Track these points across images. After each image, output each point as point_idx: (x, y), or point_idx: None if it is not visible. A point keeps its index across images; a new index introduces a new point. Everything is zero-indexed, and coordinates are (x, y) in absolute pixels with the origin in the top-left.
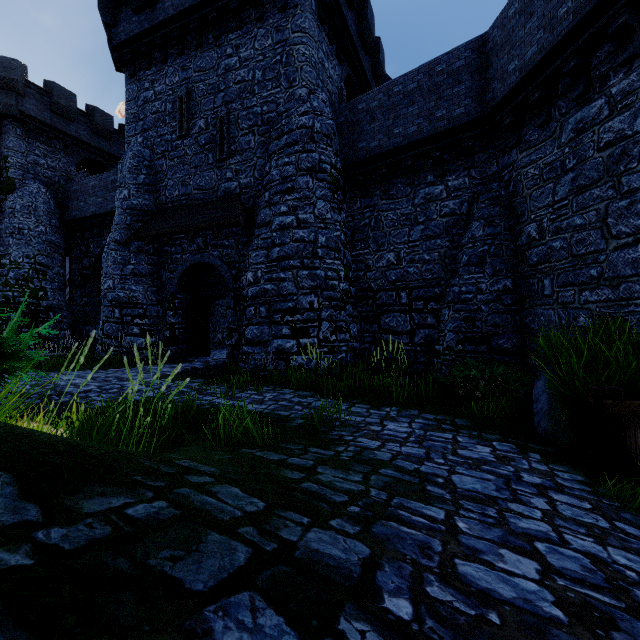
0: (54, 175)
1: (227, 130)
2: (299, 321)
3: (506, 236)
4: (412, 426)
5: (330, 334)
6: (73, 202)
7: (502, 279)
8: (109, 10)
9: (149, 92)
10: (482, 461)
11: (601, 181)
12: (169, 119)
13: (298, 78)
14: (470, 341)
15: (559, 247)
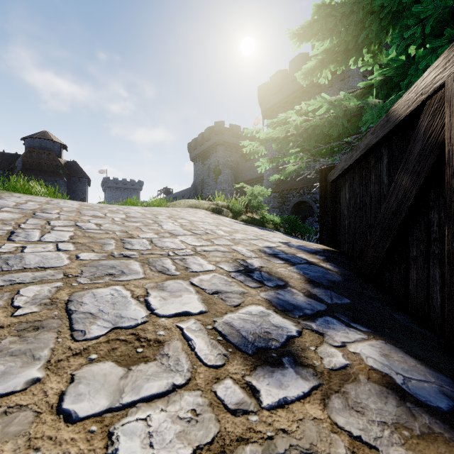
0: (233, 164)
1: None
2: None
3: None
4: None
5: None
6: (240, 174)
7: None
8: (261, 97)
9: None
10: None
11: None
12: None
13: None
14: None
15: None
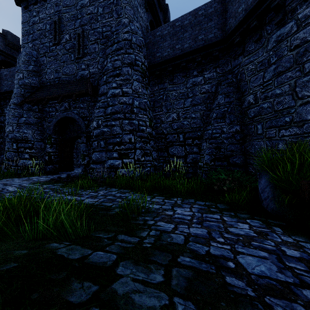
0: None
1: (82, 41)
2: (123, 149)
3: (236, 103)
4: (192, 210)
5: (141, 157)
6: None
7: (235, 126)
8: None
9: (36, 18)
10: (249, 237)
11: (292, 68)
12: (48, 34)
13: (123, 12)
14: (218, 159)
15: (266, 107)
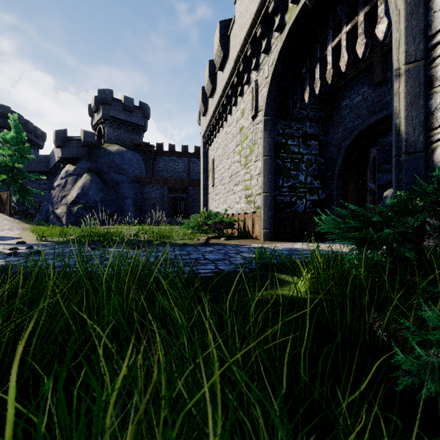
0: None
1: None
2: None
3: None
4: None
5: None
6: None
7: None
8: None
9: None
10: None
11: None
12: None
13: None
14: None
15: None
